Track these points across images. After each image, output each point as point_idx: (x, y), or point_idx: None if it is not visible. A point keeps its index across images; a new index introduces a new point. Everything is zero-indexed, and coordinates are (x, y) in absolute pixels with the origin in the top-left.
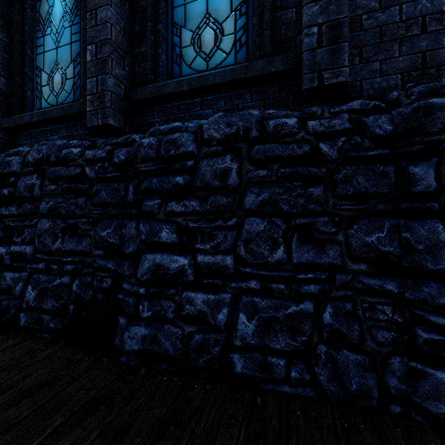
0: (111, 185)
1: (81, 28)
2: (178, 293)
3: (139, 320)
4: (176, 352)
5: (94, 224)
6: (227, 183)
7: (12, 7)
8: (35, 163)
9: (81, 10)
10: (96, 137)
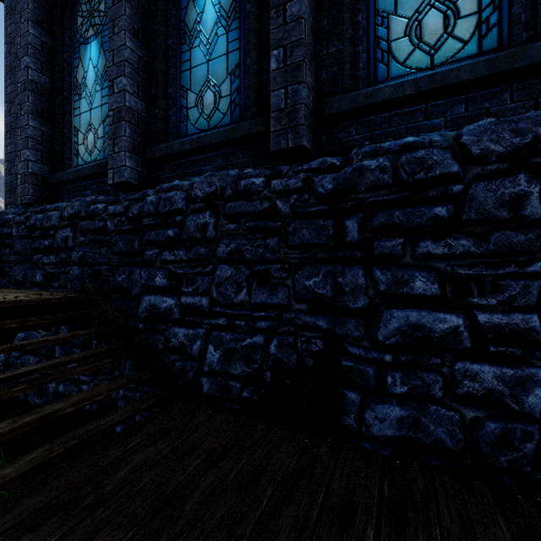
0: (315, 222)
1: (240, 33)
2: (446, 363)
3: (382, 396)
4: (456, 444)
5: (290, 271)
6: (522, 214)
7: (151, 21)
8: (206, 197)
9: (240, 12)
10: (265, 164)
